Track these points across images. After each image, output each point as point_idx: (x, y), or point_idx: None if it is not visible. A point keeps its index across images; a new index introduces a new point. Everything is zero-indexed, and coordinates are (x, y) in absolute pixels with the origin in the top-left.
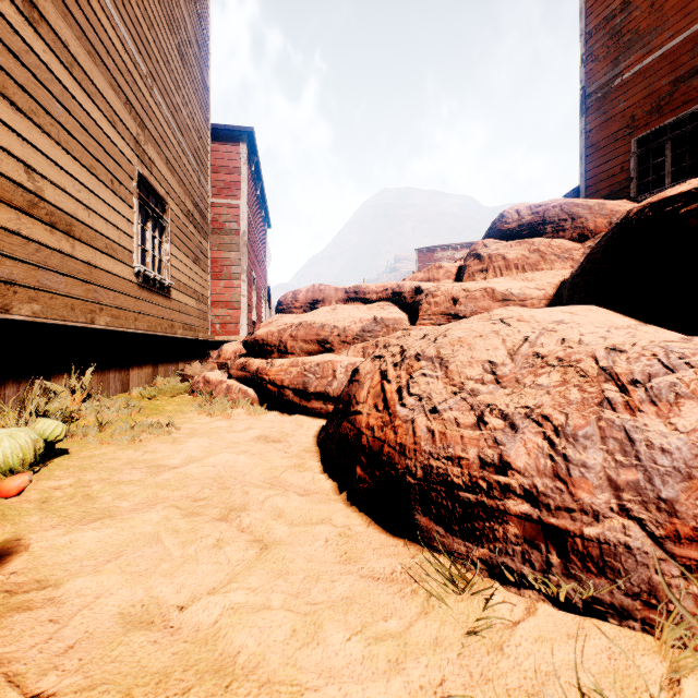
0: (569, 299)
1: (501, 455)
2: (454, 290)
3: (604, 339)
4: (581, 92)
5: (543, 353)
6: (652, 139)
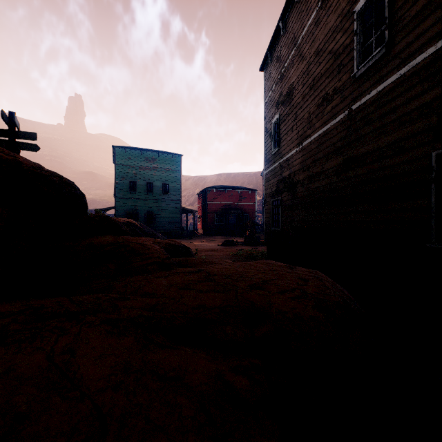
0: None
1: None
2: None
3: None
4: None
5: None
6: None
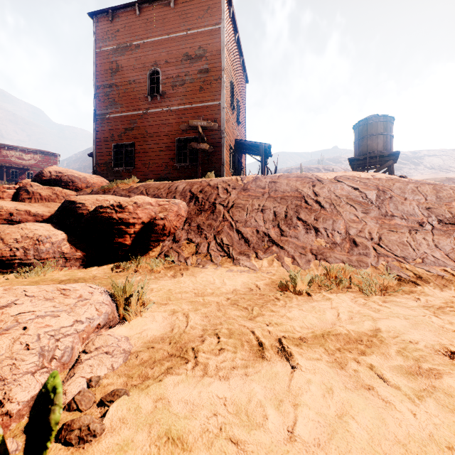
0: (54, 219)
1: (15, 254)
2: (11, 209)
3: (43, 233)
4: (94, 111)
5: (29, 236)
6: (120, 146)
